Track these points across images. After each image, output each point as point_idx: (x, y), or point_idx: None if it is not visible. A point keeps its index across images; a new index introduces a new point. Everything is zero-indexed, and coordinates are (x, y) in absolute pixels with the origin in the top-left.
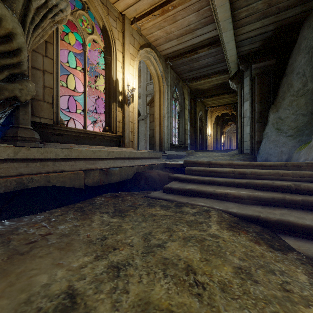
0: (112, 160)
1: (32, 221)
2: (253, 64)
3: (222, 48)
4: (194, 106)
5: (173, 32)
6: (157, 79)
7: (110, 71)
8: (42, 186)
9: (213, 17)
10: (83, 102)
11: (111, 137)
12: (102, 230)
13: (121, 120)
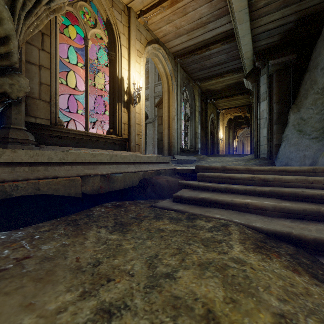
0: (115, 165)
1: (10, 239)
2: (271, 60)
3: (236, 43)
4: (205, 109)
5: (183, 26)
6: (166, 78)
7: (114, 69)
8: (29, 195)
9: (227, 8)
10: (85, 102)
11: (115, 140)
12: (96, 250)
13: (127, 121)
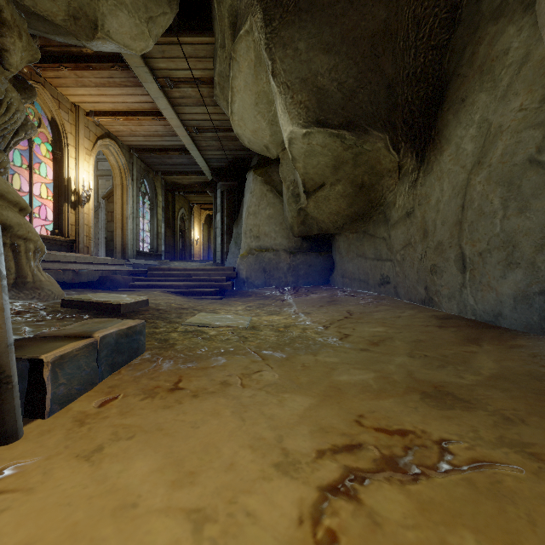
0: (79, 264)
1: None
2: (220, 181)
3: None
4: (173, 201)
5: (140, 131)
6: (119, 172)
7: (60, 168)
8: None
9: None
10: (30, 203)
11: (62, 242)
12: None
13: (74, 222)
